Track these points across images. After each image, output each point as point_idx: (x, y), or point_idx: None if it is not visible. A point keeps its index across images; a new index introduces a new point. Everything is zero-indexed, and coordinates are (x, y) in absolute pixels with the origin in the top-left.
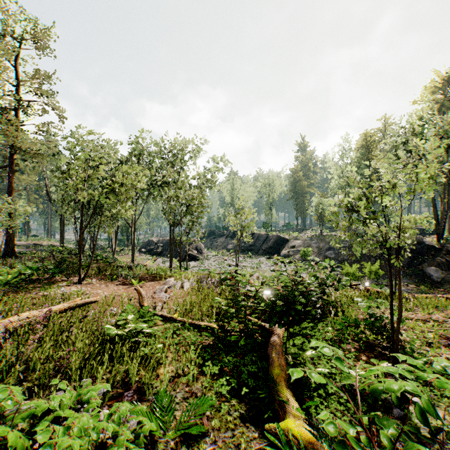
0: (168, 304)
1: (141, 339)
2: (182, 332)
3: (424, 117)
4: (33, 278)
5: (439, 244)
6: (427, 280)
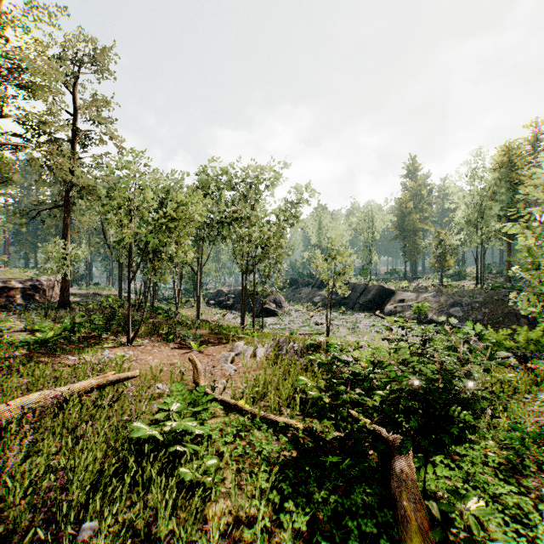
0: (232, 383)
1: (185, 448)
2: (250, 432)
3: None
4: (76, 337)
5: None
6: None
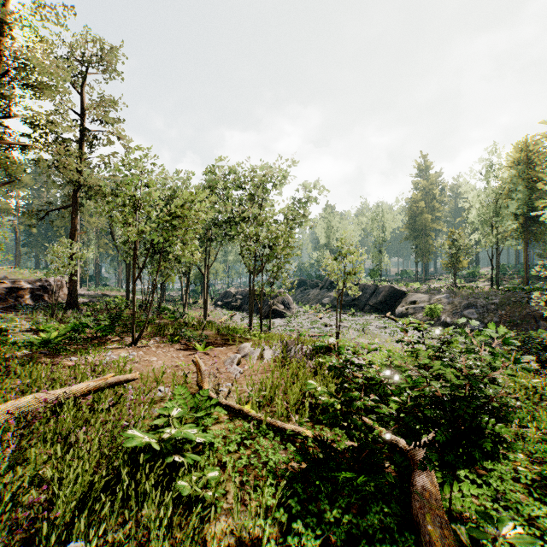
0: (237, 387)
1: (184, 458)
2: (255, 440)
3: None
4: (80, 337)
5: None
6: None
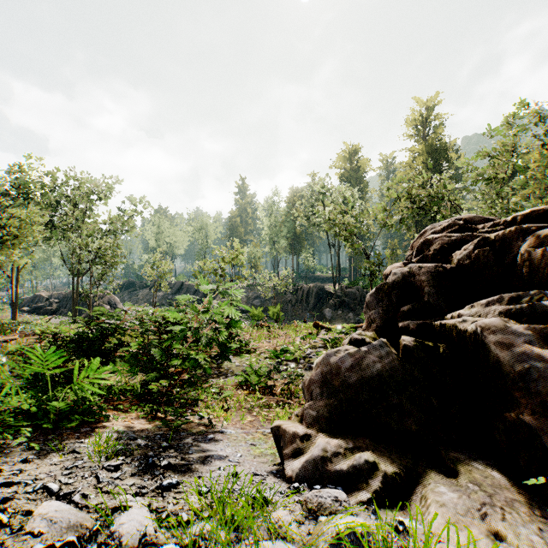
0: None
1: None
2: None
3: (324, 186)
4: None
5: (335, 290)
6: (324, 319)
